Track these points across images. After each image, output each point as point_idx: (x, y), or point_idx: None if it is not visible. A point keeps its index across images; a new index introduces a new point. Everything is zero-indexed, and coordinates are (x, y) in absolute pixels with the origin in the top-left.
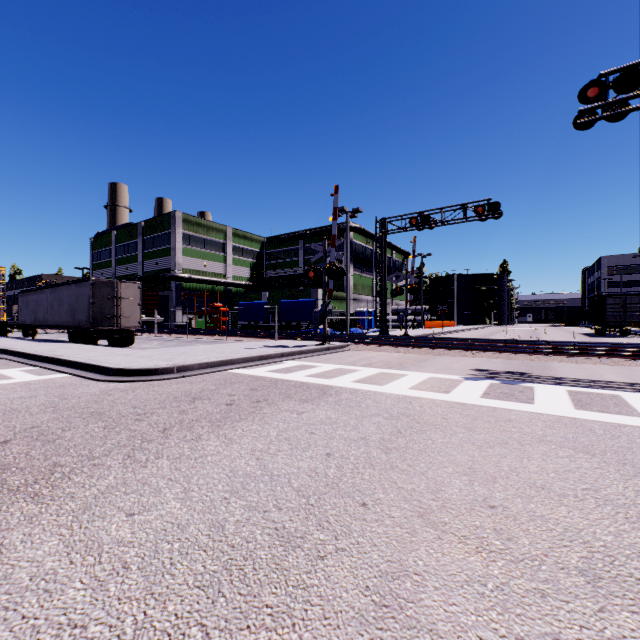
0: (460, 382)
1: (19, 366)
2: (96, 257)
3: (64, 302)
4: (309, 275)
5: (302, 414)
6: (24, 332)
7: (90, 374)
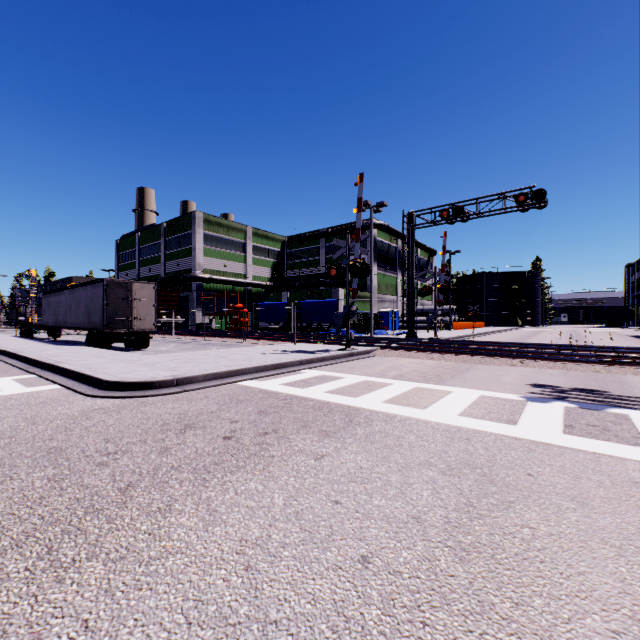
0: (523, 405)
1: (17, 374)
2: (121, 259)
3: (81, 303)
4: (331, 273)
5: (322, 459)
6: (49, 333)
7: (81, 386)
